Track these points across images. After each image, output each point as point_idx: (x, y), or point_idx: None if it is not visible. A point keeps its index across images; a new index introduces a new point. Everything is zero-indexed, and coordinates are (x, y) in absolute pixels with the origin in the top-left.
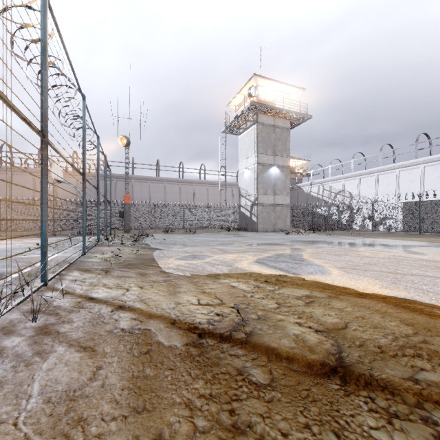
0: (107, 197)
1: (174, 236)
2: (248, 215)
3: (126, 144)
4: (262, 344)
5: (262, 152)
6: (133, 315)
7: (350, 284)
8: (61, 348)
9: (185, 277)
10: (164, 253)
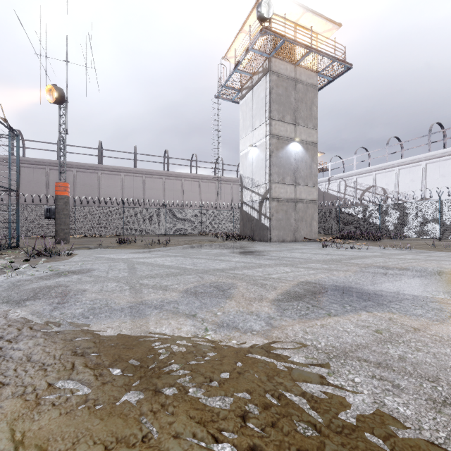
0: None
1: (117, 254)
2: (255, 216)
3: (58, 99)
4: None
5: (278, 118)
6: None
7: None
8: None
9: None
10: None
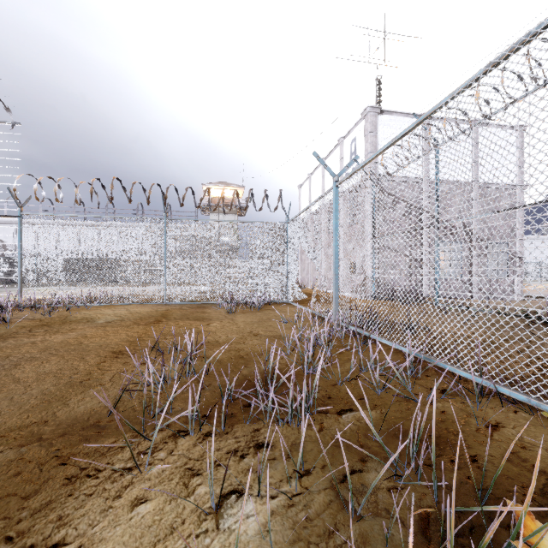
0: None
1: None
2: None
3: None
4: None
5: None
6: None
7: None
8: None
9: None
10: None
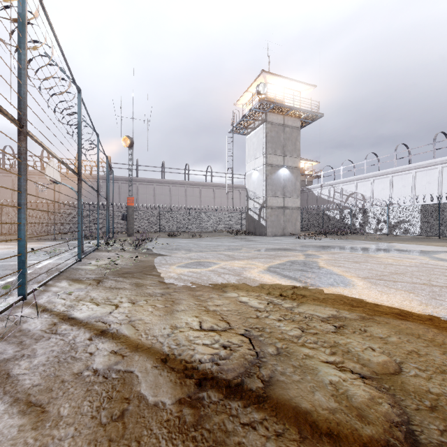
0: (111, 200)
1: (179, 241)
2: (256, 218)
3: (130, 145)
4: (288, 402)
5: (271, 153)
6: (115, 347)
7: (381, 300)
8: (0, 406)
9: (187, 289)
10: (166, 259)
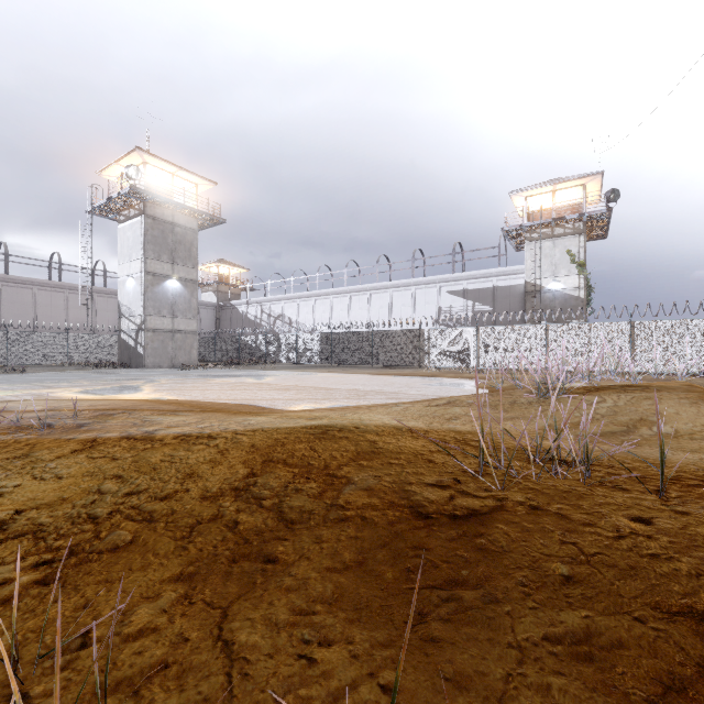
0: None
1: None
2: (132, 345)
3: None
4: (8, 410)
5: (154, 258)
6: None
7: (136, 396)
8: None
9: None
10: None
